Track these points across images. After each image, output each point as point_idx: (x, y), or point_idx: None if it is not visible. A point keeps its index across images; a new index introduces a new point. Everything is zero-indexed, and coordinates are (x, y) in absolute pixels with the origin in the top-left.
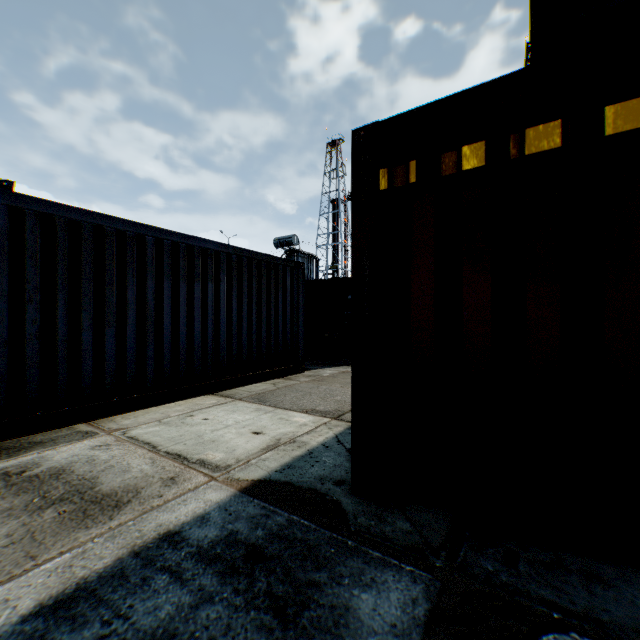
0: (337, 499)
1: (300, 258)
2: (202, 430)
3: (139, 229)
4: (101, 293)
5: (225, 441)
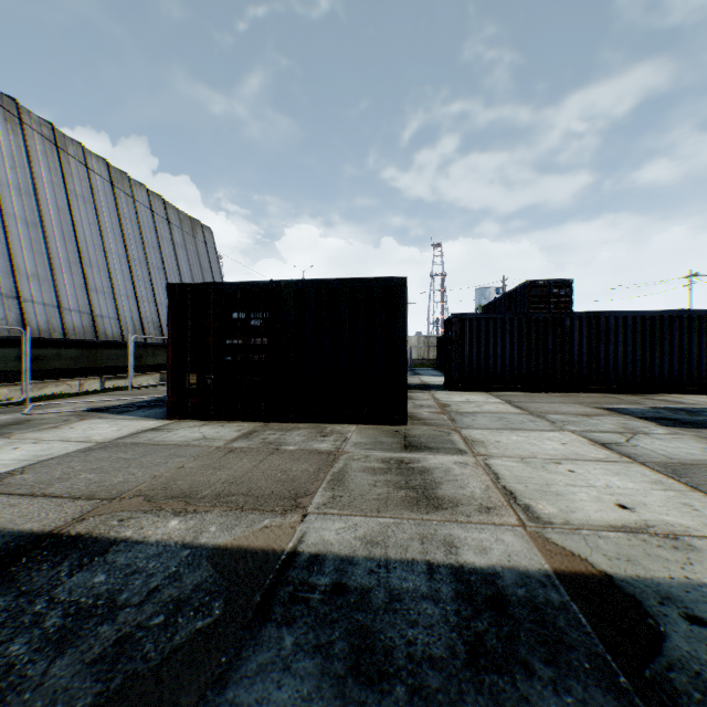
0: None
1: None
2: None
3: (678, 313)
4: (660, 343)
5: None
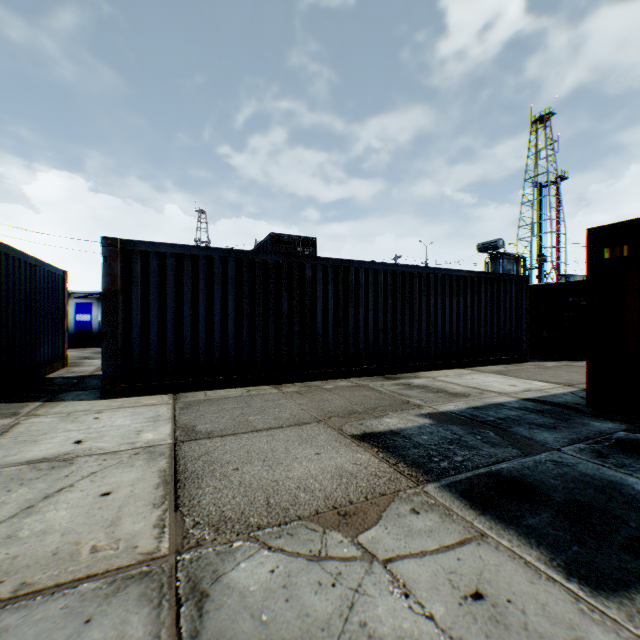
0: (576, 407)
1: (505, 260)
2: (476, 381)
3: (427, 270)
4: (411, 307)
5: (495, 386)
